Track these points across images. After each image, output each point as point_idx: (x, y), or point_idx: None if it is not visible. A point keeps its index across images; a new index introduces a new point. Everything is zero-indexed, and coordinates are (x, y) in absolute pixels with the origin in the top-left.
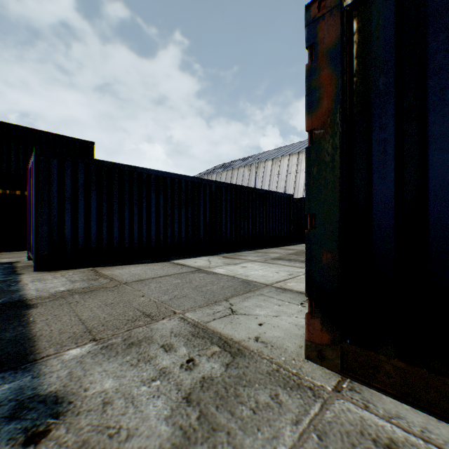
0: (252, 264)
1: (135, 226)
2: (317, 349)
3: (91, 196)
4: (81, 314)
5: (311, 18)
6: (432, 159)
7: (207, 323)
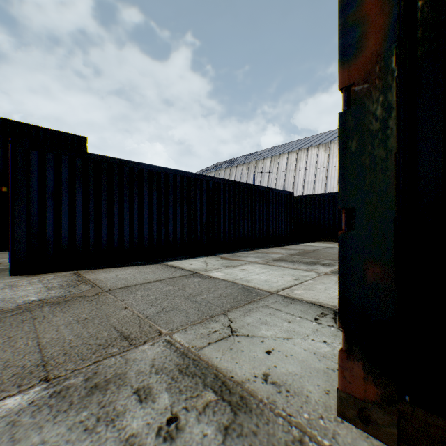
0: (253, 266)
1: (126, 225)
2: (357, 406)
3: (76, 192)
4: (43, 336)
5: None
6: None
7: (200, 350)
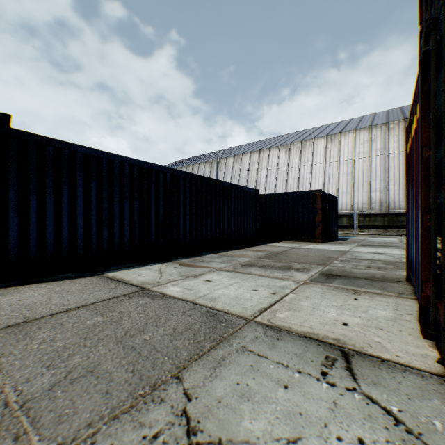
0: (219, 275)
1: (50, 225)
2: None
3: None
4: None
5: None
6: None
7: None
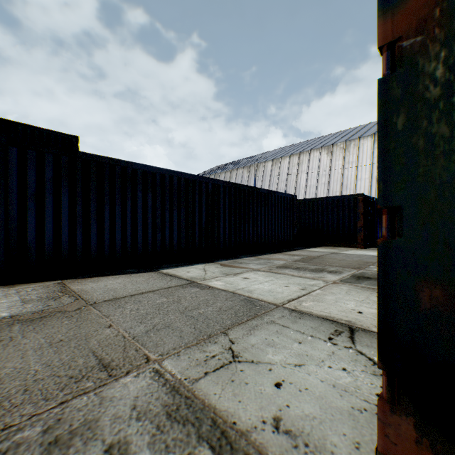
0: (255, 274)
1: (118, 230)
2: None
3: (62, 194)
4: (4, 364)
5: None
6: None
7: (194, 383)
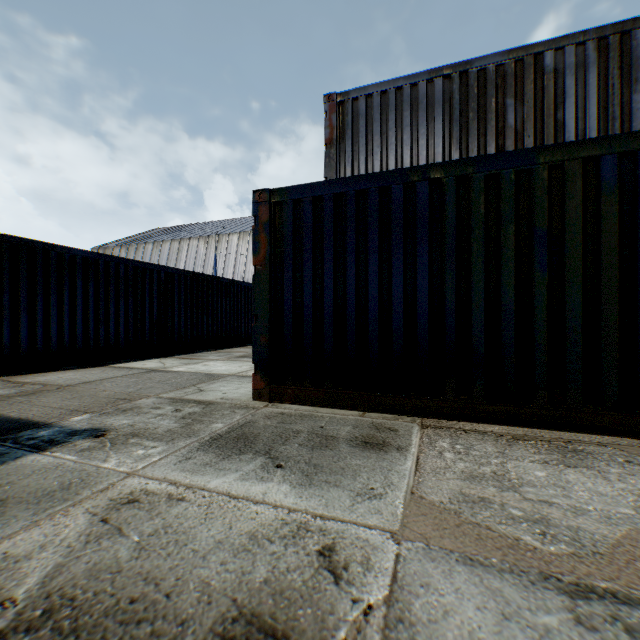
0: (215, 362)
1: (53, 323)
2: (259, 393)
3: None
4: (50, 405)
5: (255, 200)
6: (305, 291)
7: (182, 397)
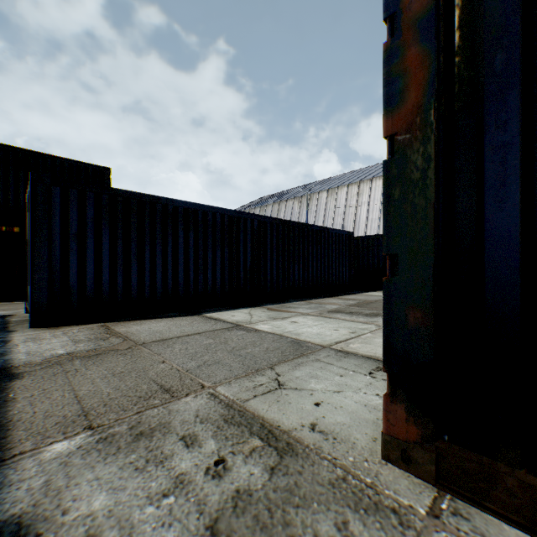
0: (304, 318)
1: (159, 271)
2: (400, 447)
3: (103, 234)
4: (79, 388)
5: None
6: None
7: (245, 402)
